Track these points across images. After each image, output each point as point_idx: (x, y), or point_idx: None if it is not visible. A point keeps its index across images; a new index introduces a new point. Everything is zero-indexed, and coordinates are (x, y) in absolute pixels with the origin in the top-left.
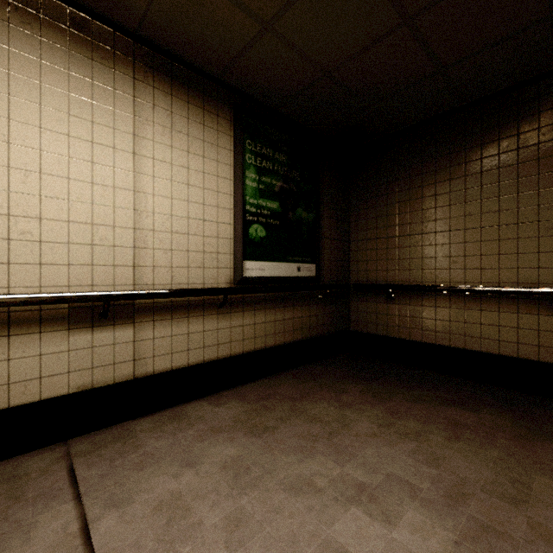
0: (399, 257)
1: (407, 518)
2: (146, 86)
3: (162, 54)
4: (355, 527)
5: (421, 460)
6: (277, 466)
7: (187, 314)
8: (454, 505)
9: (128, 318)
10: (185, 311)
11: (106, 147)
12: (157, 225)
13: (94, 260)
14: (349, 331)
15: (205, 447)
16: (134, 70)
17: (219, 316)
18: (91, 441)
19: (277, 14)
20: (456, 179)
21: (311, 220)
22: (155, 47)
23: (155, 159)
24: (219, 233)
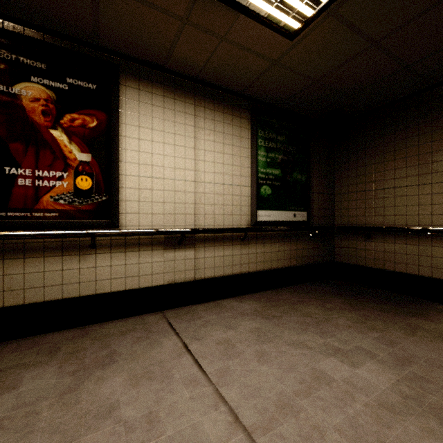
0: (375, 205)
1: (366, 366)
2: (200, 108)
3: (209, 86)
4: (332, 365)
5: (382, 342)
6: (283, 334)
7: (222, 243)
8: (401, 365)
9: (191, 245)
10: (221, 242)
11: (181, 147)
12: (206, 190)
13: (175, 211)
14: (334, 262)
15: (238, 321)
16: (194, 100)
17: (241, 246)
18: (174, 312)
19: (282, 55)
20: (424, 144)
21: (303, 180)
22: (205, 83)
23: (205, 150)
24: (241, 193)
